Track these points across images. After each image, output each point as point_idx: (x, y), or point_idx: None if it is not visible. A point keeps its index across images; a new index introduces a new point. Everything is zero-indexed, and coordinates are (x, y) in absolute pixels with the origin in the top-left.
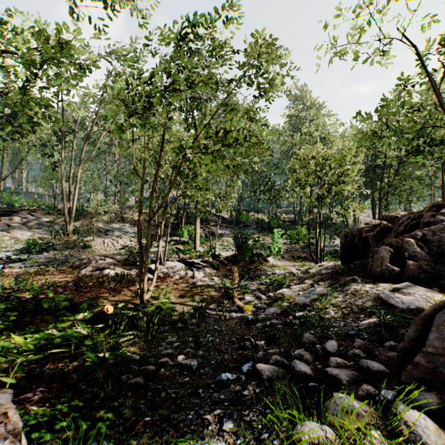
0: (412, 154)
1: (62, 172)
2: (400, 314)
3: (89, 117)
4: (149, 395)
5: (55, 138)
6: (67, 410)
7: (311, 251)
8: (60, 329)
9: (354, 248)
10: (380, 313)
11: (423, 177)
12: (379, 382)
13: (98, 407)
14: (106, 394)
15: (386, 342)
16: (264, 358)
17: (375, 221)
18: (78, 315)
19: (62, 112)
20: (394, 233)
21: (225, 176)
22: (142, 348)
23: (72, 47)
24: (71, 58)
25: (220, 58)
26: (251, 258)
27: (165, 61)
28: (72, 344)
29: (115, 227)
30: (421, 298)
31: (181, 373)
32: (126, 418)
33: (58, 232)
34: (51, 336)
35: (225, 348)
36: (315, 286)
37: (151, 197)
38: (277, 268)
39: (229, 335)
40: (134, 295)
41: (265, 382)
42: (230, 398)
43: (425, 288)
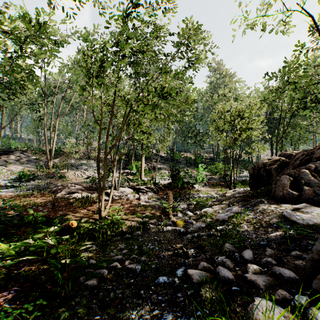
0: (301, 109)
1: (44, 122)
2: (302, 229)
3: (64, 83)
4: (100, 295)
5: (37, 96)
6: (32, 308)
7: (226, 180)
8: (35, 239)
9: (260, 177)
10: (286, 228)
11: (308, 126)
12: (292, 287)
13: (58, 305)
14: (66, 293)
15: (292, 251)
16: (193, 263)
17: (276, 157)
18: (50, 228)
19: (45, 80)
20: (292, 166)
21: (163, 123)
22: (98, 254)
23: (48, 26)
24: (47, 34)
25: (159, 38)
26: (182, 185)
27: (117, 34)
28: (44, 251)
29: (83, 162)
30: (317, 216)
31: (127, 276)
32: (80, 317)
33: (42, 166)
34: (27, 244)
35: (163, 254)
36: (231, 206)
37: (107, 139)
38: (201, 192)
39: (166, 244)
40: (95, 212)
41: (195, 285)
42: (166, 299)
43: (319, 208)
